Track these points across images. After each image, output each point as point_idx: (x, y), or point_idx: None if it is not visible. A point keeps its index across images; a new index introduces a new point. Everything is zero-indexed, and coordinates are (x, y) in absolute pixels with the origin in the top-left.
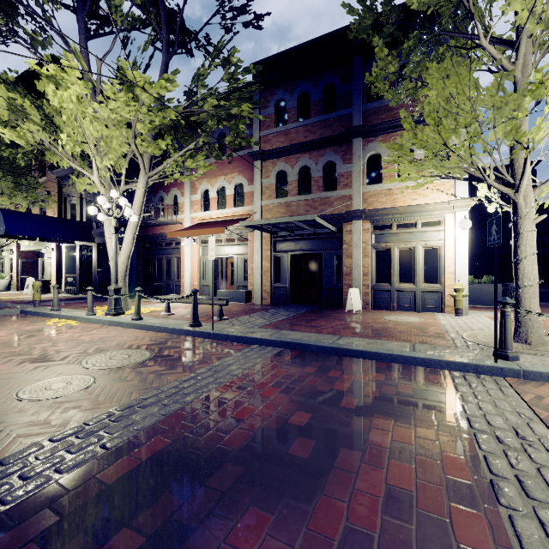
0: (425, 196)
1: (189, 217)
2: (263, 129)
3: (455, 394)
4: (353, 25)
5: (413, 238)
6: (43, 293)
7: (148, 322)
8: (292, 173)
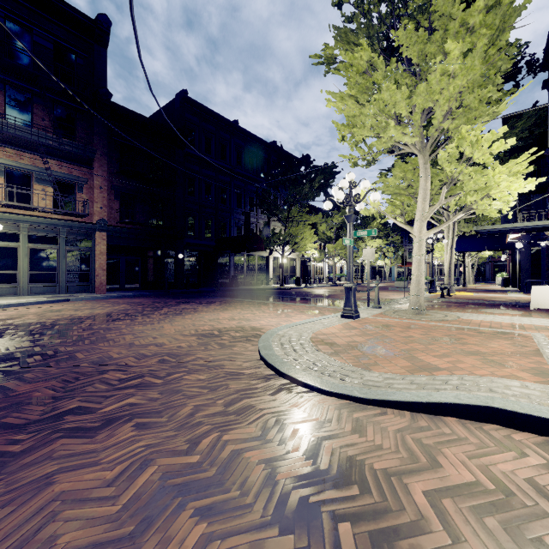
0: None
1: None
2: None
3: None
4: None
5: None
6: (502, 287)
7: None
8: None
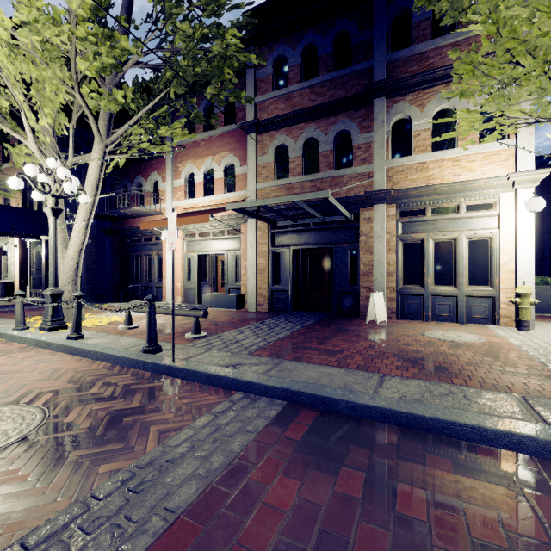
0: (471, 169)
1: (170, 206)
2: (259, 95)
3: None
4: None
5: (453, 227)
6: (3, 297)
7: (88, 342)
8: (295, 148)
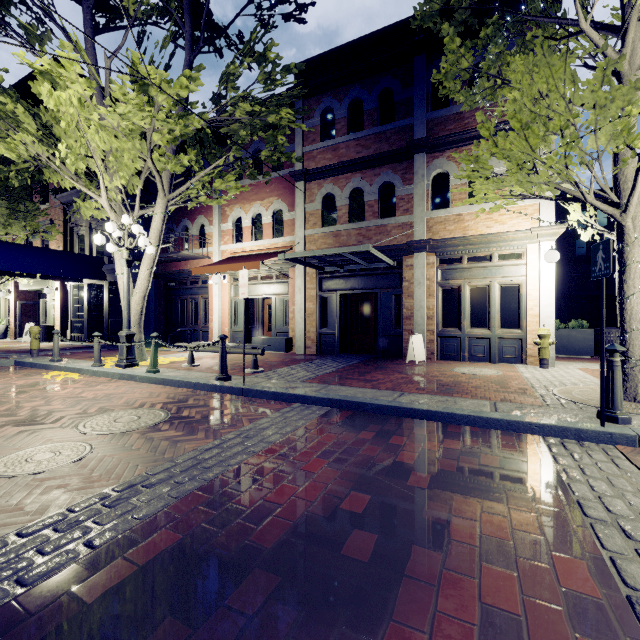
0: (502, 222)
1: (218, 250)
2: (307, 144)
3: (556, 467)
4: (417, 11)
5: (487, 274)
6: (45, 341)
7: (167, 375)
8: (342, 197)
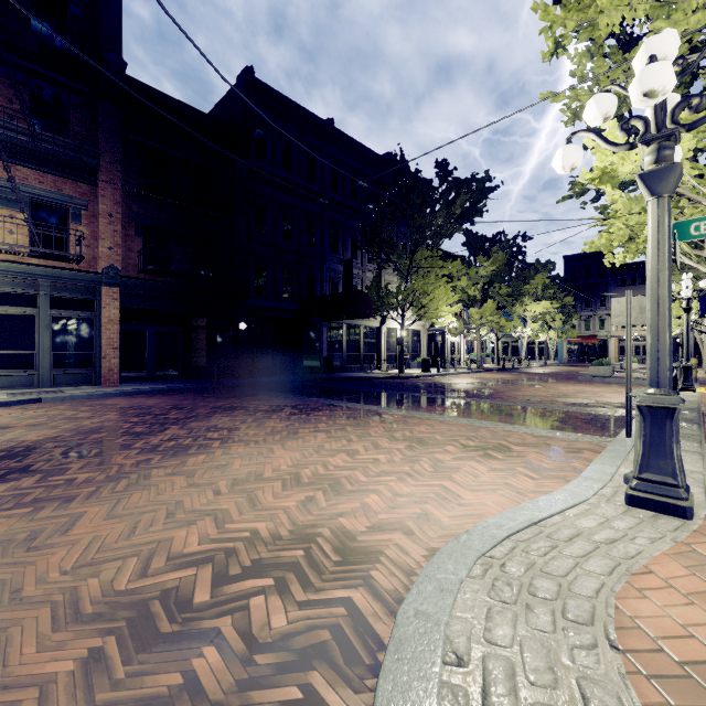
0: None
1: None
2: None
3: (559, 431)
4: None
5: None
6: None
7: None
8: None
